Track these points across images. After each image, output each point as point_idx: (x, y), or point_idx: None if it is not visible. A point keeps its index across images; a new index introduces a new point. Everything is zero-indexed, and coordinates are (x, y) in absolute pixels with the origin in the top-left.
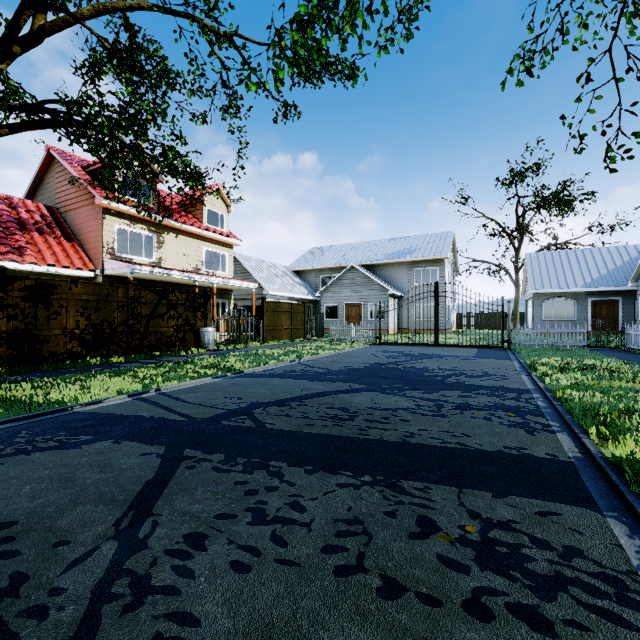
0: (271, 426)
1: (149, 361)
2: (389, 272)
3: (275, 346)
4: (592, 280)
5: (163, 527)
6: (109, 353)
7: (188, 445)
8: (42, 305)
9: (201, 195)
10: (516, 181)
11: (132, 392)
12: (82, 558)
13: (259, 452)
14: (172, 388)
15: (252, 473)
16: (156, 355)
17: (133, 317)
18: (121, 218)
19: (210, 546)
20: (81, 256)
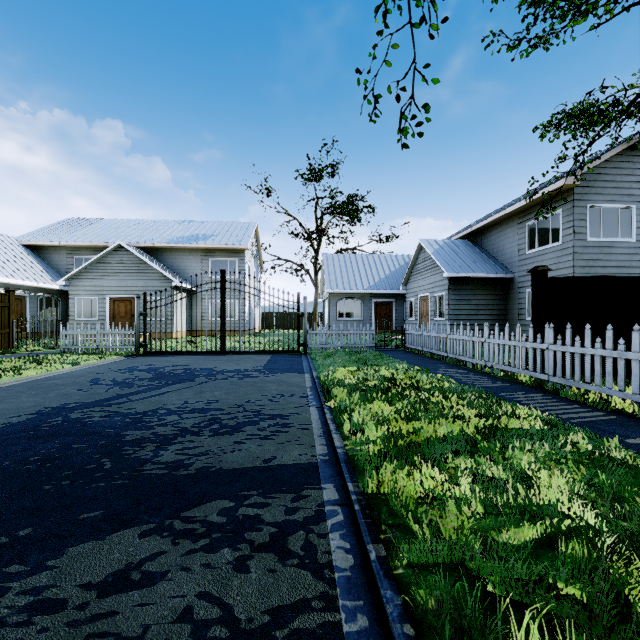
0: None
1: None
2: (178, 259)
3: None
4: (375, 283)
5: None
6: None
7: None
8: None
9: None
10: (315, 179)
11: None
12: None
13: None
14: None
15: None
16: None
17: None
18: None
19: None
20: None
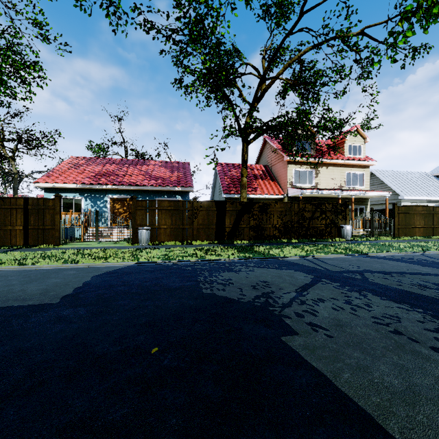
0: (371, 280)
1: (310, 243)
2: None
3: (404, 241)
4: None
5: (310, 294)
6: (290, 237)
7: (324, 278)
8: (264, 214)
9: (343, 137)
10: None
11: (301, 255)
12: (287, 293)
13: (358, 287)
14: (320, 257)
15: (351, 292)
16: (313, 240)
17: (302, 219)
18: (296, 164)
19: (325, 302)
20: (277, 188)
